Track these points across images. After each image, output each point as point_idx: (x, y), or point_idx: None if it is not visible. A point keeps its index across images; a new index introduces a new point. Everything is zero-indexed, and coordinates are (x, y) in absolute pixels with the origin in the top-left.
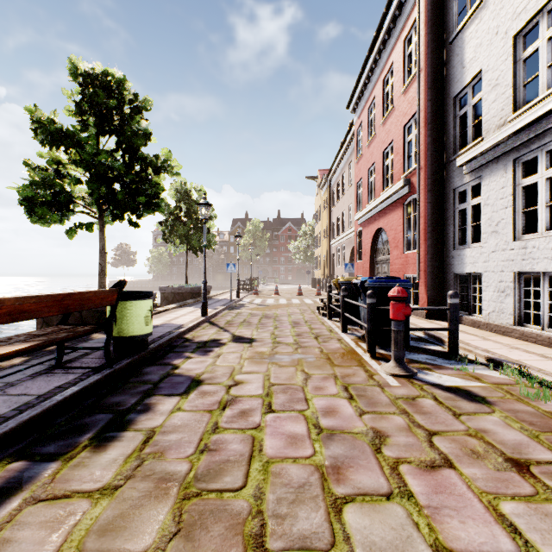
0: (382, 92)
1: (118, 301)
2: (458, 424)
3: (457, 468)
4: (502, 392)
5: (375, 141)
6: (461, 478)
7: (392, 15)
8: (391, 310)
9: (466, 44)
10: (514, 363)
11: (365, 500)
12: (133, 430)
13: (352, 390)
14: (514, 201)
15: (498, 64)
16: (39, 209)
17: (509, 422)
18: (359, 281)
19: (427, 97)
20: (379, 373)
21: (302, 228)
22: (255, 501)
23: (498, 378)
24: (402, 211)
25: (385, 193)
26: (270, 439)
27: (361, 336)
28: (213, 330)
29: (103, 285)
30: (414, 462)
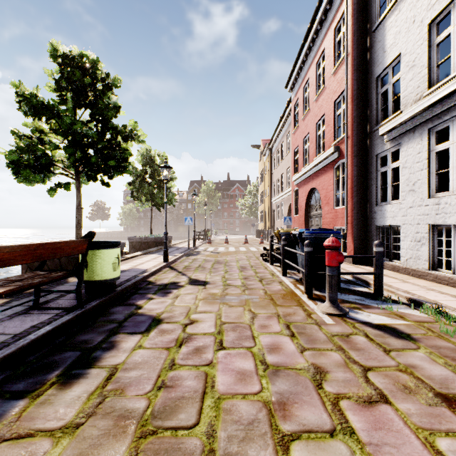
0: (315, 74)
1: (88, 250)
2: (389, 360)
3: (392, 404)
4: (424, 330)
5: (309, 114)
6: (397, 413)
7: (323, 9)
8: (326, 257)
9: (387, 32)
10: (432, 303)
11: (310, 437)
12: (97, 367)
13: (293, 328)
14: (429, 164)
15: (414, 48)
16: (23, 170)
17: (434, 357)
18: (297, 232)
19: (353, 77)
20: (316, 312)
21: (247, 188)
22: (208, 439)
23: (419, 316)
24: (332, 173)
25: (318, 158)
26: (221, 375)
27: (299, 279)
28: (173, 274)
29: (80, 235)
30: (353, 398)
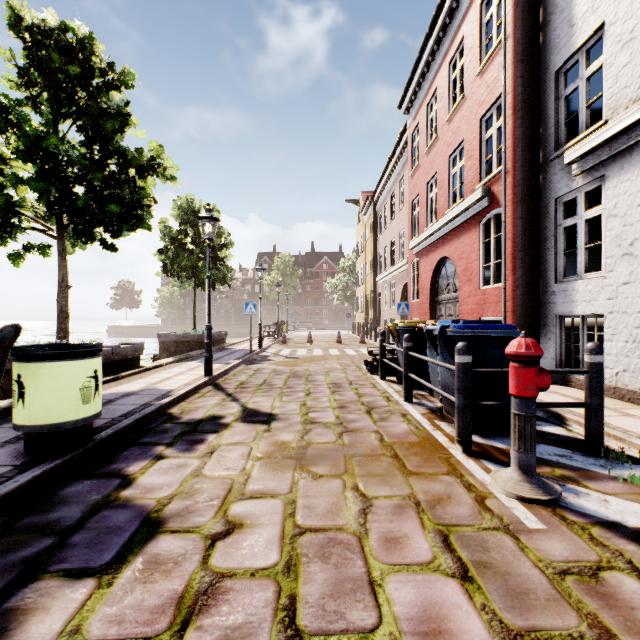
0: (447, 80)
1: (4, 366)
2: None
3: None
4: None
5: (437, 144)
6: None
7: None
8: (512, 378)
9: None
10: None
11: None
12: None
13: (459, 546)
14: None
15: (633, 8)
16: None
17: None
18: (437, 327)
19: (517, 73)
20: (492, 494)
21: (340, 262)
22: None
23: None
24: (477, 233)
25: (454, 210)
26: None
27: (437, 410)
28: (215, 399)
29: (64, 332)
30: None
